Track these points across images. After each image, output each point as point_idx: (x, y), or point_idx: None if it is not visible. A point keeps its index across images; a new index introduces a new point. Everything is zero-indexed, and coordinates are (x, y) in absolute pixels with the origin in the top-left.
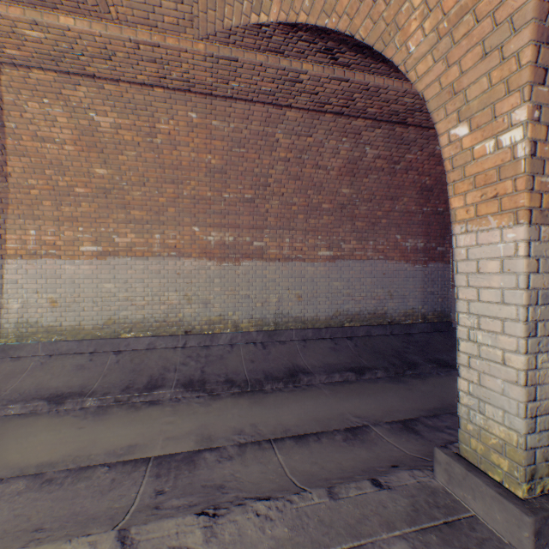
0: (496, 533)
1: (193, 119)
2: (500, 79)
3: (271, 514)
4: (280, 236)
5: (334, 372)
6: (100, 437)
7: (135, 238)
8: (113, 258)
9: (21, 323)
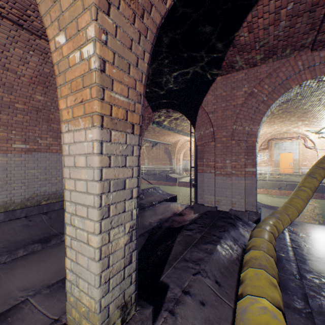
0: None
1: None
2: None
3: None
4: None
5: (19, 249)
6: None
7: None
8: None
9: None
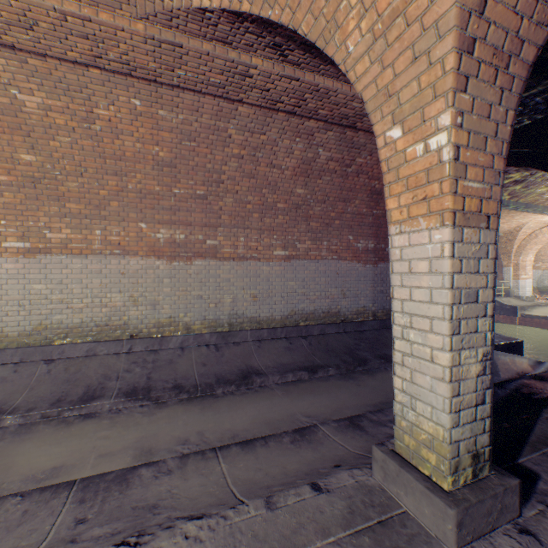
0: (424, 527)
1: (137, 107)
2: (428, 84)
3: (202, 534)
4: (235, 235)
5: (287, 372)
6: (18, 461)
7: (71, 233)
8: (44, 256)
9: None
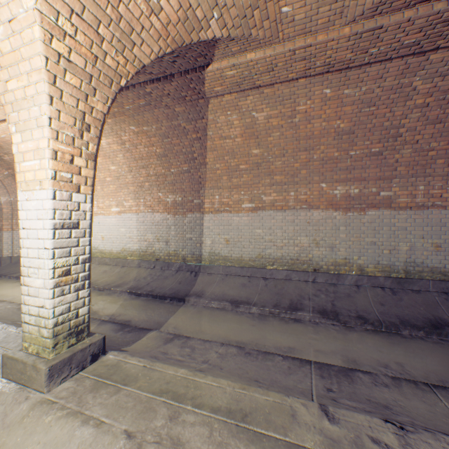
0: None
1: (326, 94)
2: None
3: None
4: (412, 184)
5: None
6: (267, 335)
7: (275, 196)
8: (261, 211)
9: (211, 253)
